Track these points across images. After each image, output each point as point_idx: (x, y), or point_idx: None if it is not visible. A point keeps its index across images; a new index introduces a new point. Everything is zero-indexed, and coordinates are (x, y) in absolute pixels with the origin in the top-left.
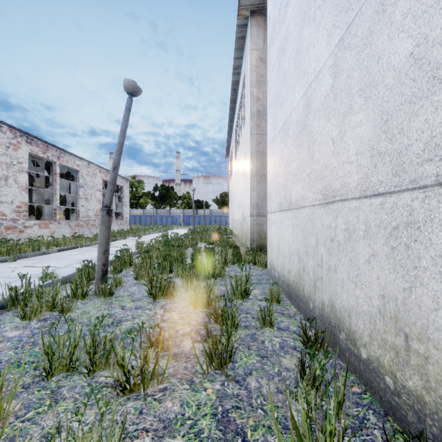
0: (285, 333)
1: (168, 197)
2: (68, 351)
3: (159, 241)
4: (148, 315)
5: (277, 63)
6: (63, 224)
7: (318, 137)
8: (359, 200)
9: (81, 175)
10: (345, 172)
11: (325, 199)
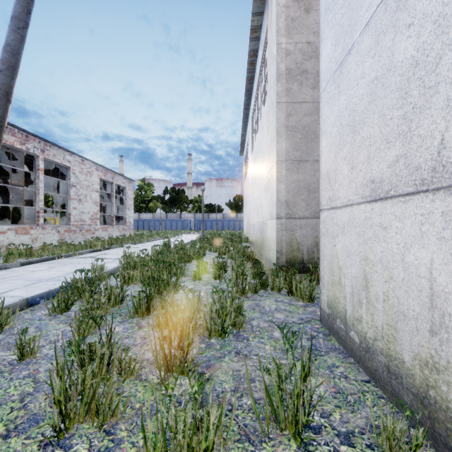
0: None
1: (179, 200)
2: None
3: (156, 251)
4: None
5: None
6: (48, 229)
7: None
8: None
9: (72, 172)
10: None
11: None
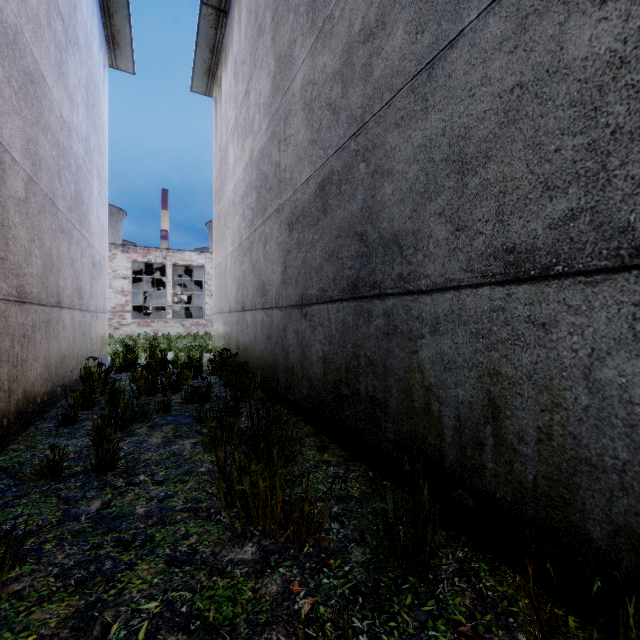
0: None
1: None
2: None
3: None
4: None
5: None
6: None
7: None
8: None
9: None
10: None
11: None
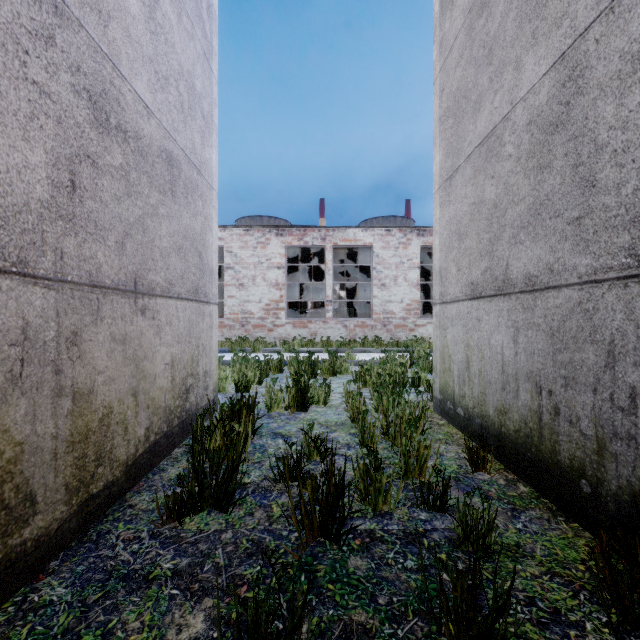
0: None
1: None
2: None
3: None
4: None
5: None
6: None
7: None
8: None
9: None
10: None
11: None
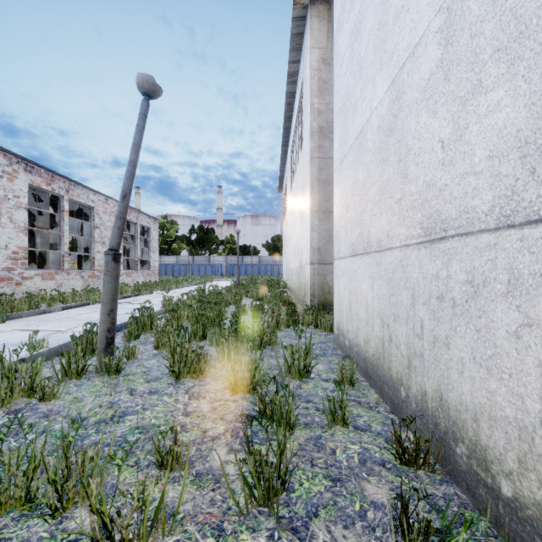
0: (366, 435)
1: (208, 241)
2: (23, 475)
3: (193, 296)
4: (165, 404)
5: (348, 53)
6: (73, 274)
7: (416, 143)
8: (496, 233)
9: (96, 212)
10: (467, 189)
11: (428, 235)
